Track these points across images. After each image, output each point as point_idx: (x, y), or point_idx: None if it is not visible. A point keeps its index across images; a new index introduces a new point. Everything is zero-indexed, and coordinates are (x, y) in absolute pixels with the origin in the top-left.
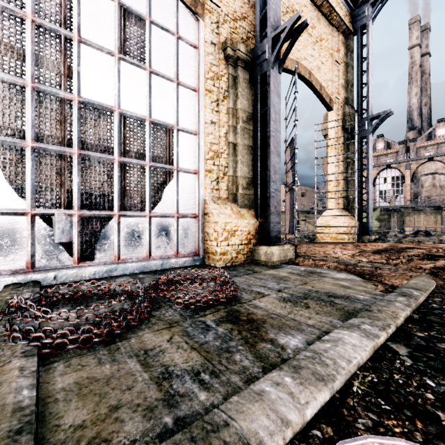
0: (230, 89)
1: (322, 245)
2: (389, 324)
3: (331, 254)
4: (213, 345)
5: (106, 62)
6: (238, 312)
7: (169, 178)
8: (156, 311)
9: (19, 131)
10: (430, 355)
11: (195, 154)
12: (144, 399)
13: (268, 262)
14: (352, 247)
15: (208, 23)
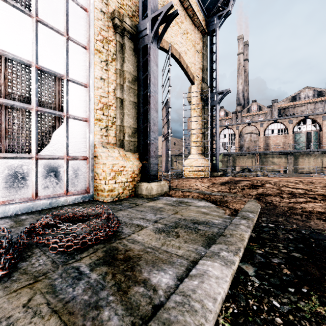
0: (118, 53)
1: (188, 180)
2: (240, 247)
3: (194, 186)
4: (81, 302)
5: None
6: (116, 250)
7: (58, 123)
8: (25, 261)
9: None
10: (270, 272)
11: (85, 104)
12: None
13: (149, 195)
14: (207, 180)
15: None
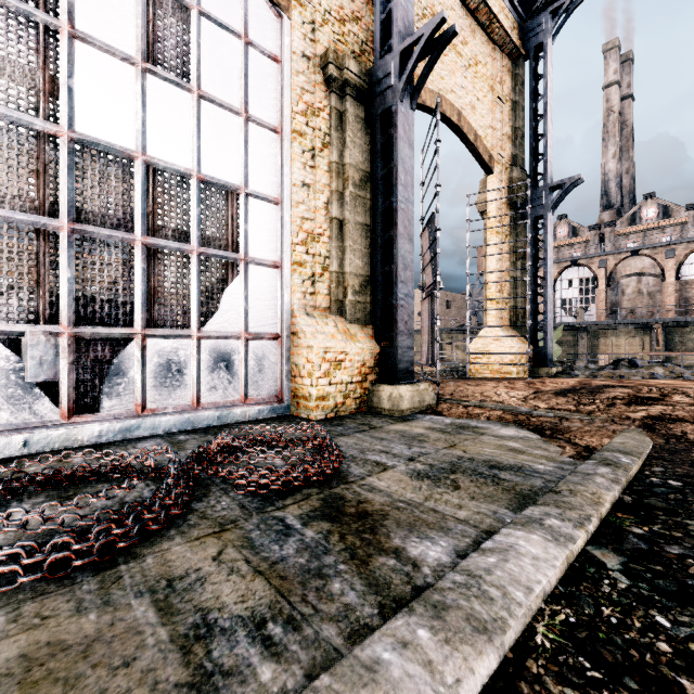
0: (333, 132)
1: (479, 383)
2: (589, 515)
3: (492, 396)
4: (295, 565)
5: (121, 74)
6: (342, 499)
7: (232, 274)
8: (200, 501)
9: None
10: (657, 568)
11: (275, 236)
12: (153, 686)
13: (394, 411)
14: (524, 385)
15: (297, 23)
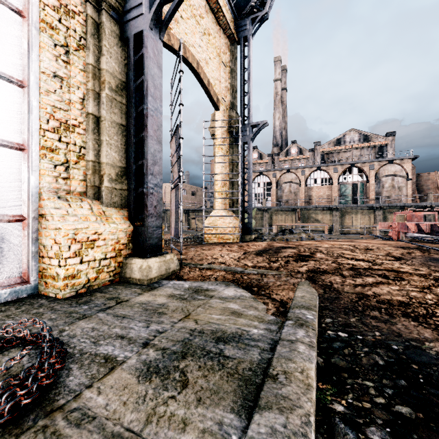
0: (90, 37)
1: (210, 248)
2: (308, 414)
3: (218, 258)
4: None
5: None
6: None
7: None
8: None
9: None
10: None
11: (19, 118)
12: None
13: (144, 280)
14: (237, 247)
15: None
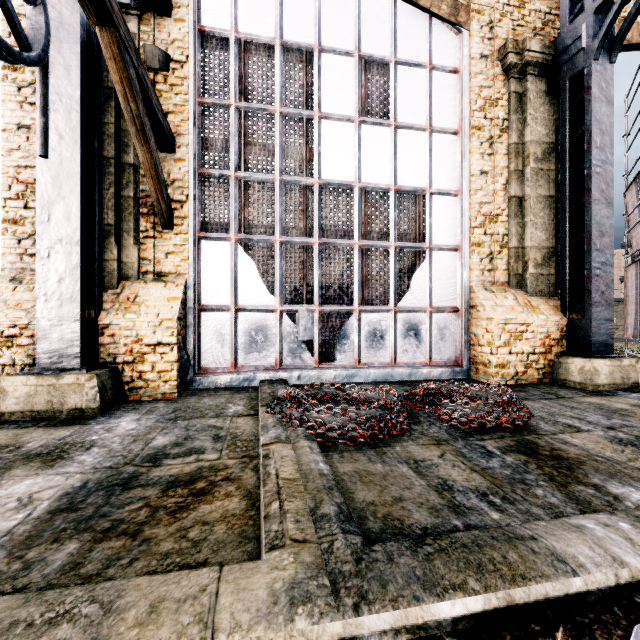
0: (512, 115)
1: None
2: None
3: None
4: (501, 473)
5: (346, 131)
6: (535, 444)
7: (418, 260)
8: (416, 425)
9: (270, 227)
10: None
11: (455, 223)
12: (427, 500)
13: (587, 385)
14: None
15: (475, 31)
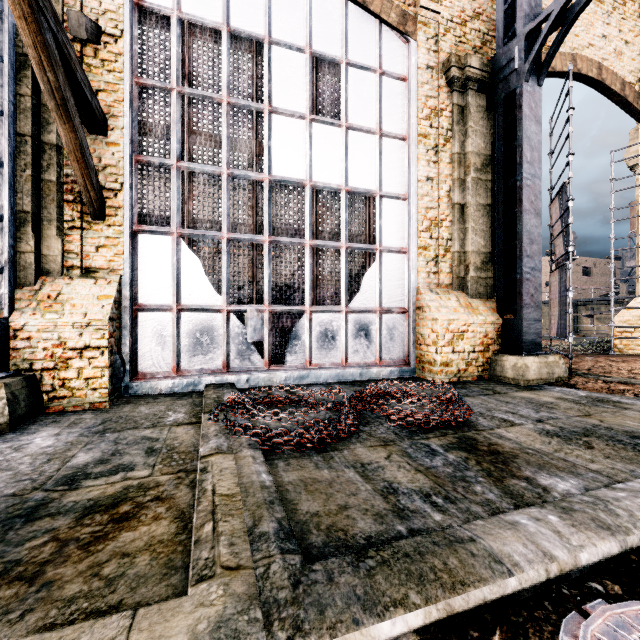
0: (455, 126)
1: (626, 359)
2: None
3: None
4: (444, 472)
5: (297, 128)
6: (475, 440)
7: (369, 261)
8: (365, 426)
9: (216, 222)
10: None
11: (403, 226)
12: (372, 506)
13: (519, 380)
14: None
15: (422, 42)
